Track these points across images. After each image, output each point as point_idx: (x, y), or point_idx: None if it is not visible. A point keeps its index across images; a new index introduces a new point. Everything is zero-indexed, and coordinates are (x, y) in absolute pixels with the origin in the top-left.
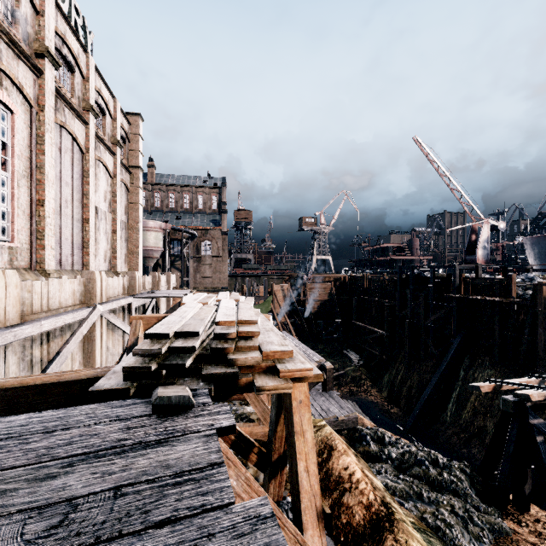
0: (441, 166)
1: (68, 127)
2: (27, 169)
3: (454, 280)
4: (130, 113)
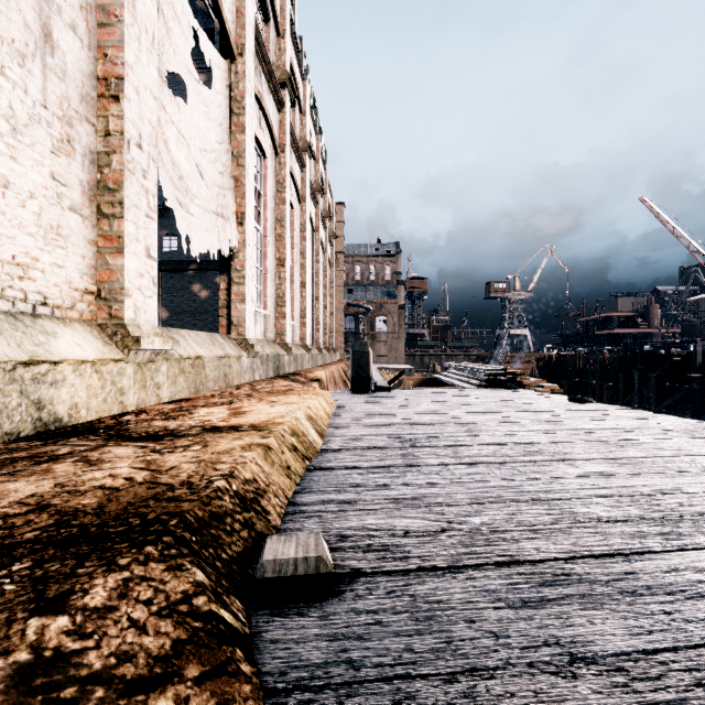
0: (677, 227)
1: (321, 236)
2: (311, 275)
3: (694, 358)
4: (335, 203)
